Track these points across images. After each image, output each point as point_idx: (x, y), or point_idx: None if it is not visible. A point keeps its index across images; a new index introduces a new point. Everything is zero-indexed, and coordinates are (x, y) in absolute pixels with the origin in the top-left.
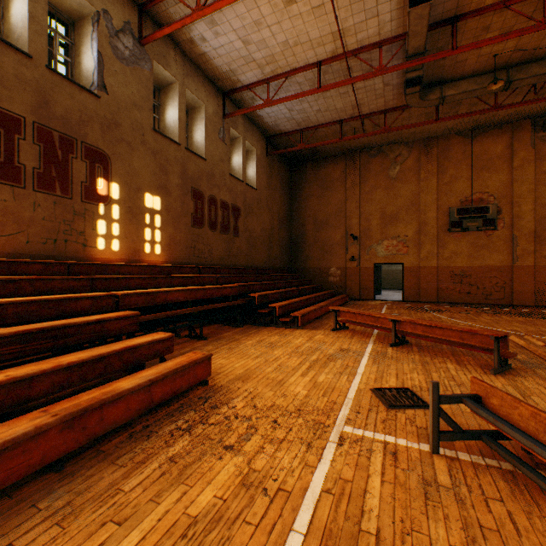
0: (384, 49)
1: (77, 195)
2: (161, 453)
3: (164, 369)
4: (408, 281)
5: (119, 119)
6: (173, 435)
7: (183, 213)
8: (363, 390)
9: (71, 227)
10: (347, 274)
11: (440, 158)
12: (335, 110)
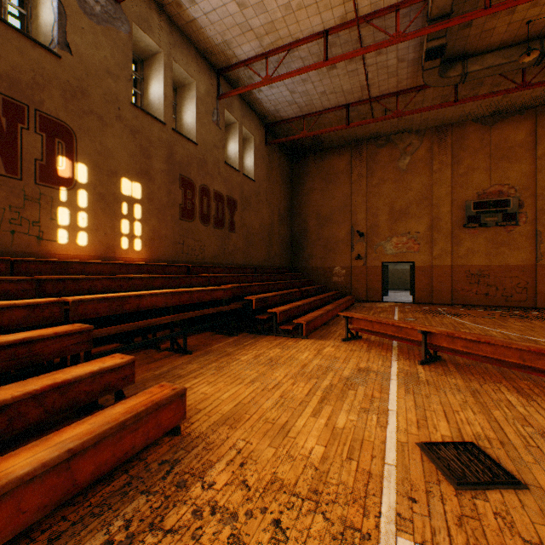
0: (401, 13)
1: (28, 176)
2: None
3: (102, 424)
4: (419, 282)
5: (88, 86)
6: None
7: (170, 204)
8: (406, 445)
9: (20, 215)
10: (353, 273)
11: (455, 147)
12: (342, 92)
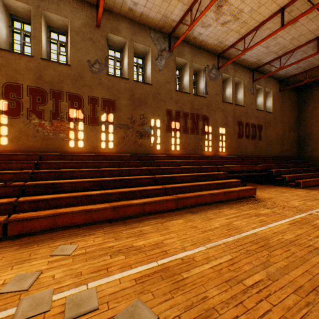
0: None
1: (199, 133)
2: (246, 205)
3: (241, 188)
4: None
5: (211, 102)
6: (248, 204)
7: (233, 133)
8: None
9: (198, 144)
10: None
11: None
12: None
